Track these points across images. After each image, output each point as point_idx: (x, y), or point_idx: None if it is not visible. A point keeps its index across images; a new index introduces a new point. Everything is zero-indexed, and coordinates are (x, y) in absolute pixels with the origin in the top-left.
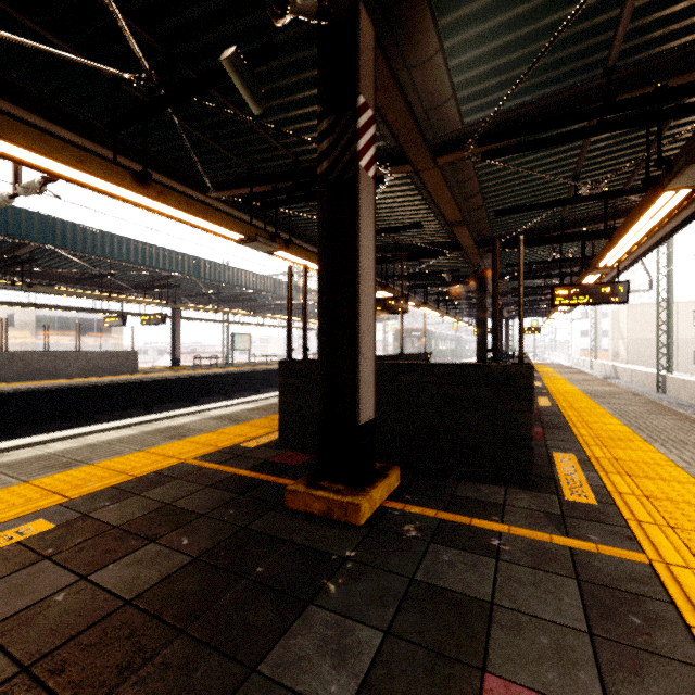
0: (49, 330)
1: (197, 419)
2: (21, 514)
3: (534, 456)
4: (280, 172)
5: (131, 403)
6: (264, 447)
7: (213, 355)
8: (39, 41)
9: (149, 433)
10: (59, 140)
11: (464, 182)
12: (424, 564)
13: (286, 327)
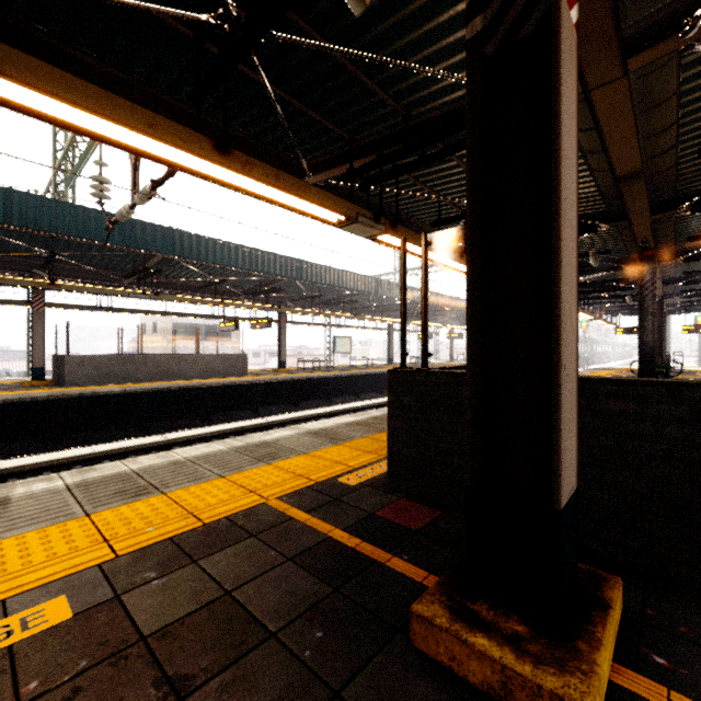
0: (182, 336)
1: (291, 434)
2: (50, 577)
3: None
4: (386, 136)
5: (241, 404)
6: (368, 487)
7: (315, 358)
8: (122, 8)
9: (237, 451)
10: (126, 100)
11: (654, 108)
12: None
13: (387, 329)
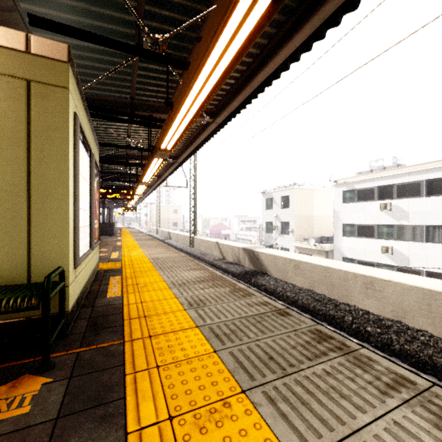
0: None
1: None
2: None
3: (115, 235)
4: None
5: None
6: None
7: None
8: None
9: None
10: None
11: None
12: (105, 237)
13: None
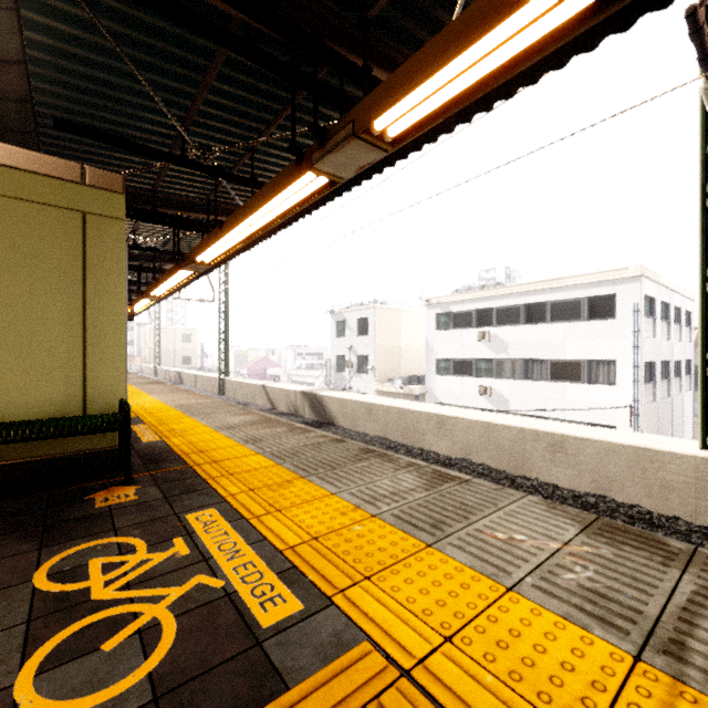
0: None
1: None
2: None
3: None
4: None
5: None
6: None
7: None
8: None
9: None
10: None
11: None
12: None
13: None
